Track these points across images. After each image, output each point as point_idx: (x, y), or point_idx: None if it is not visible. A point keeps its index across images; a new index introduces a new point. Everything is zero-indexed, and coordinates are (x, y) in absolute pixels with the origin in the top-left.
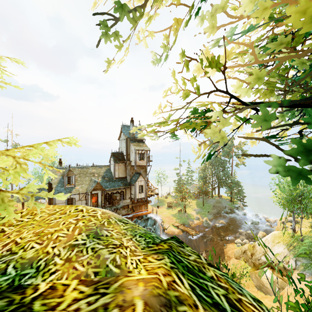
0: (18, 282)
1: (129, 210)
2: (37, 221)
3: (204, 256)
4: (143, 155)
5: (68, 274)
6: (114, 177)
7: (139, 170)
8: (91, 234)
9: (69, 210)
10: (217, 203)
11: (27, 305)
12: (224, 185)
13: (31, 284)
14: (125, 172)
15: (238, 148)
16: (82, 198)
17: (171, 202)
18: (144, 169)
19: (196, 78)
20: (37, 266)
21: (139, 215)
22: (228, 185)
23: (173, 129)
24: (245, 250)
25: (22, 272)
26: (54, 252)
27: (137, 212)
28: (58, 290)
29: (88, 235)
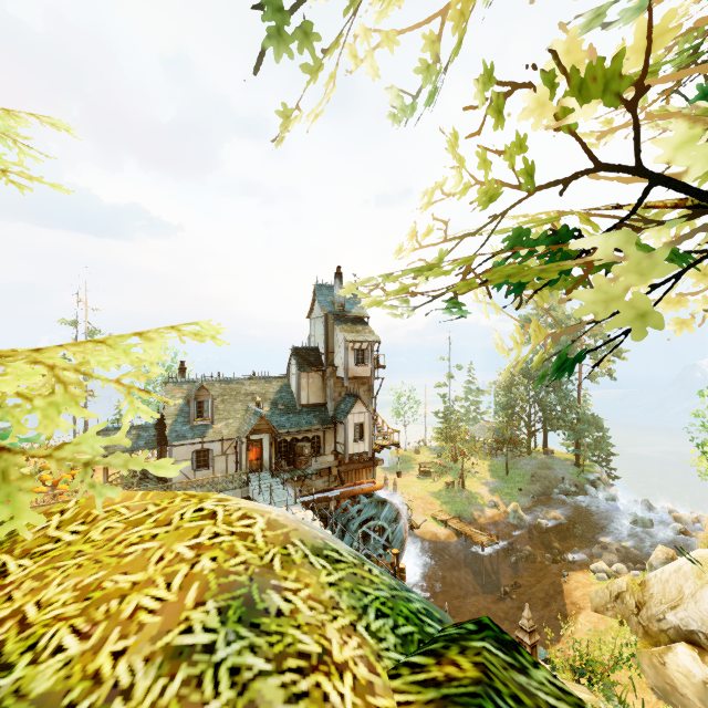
0: None
1: (333, 481)
2: (94, 545)
3: (529, 617)
4: (363, 354)
5: None
6: (299, 403)
7: (355, 389)
8: (234, 605)
9: (181, 513)
10: (541, 469)
11: None
12: (558, 424)
13: None
14: (323, 393)
15: (596, 335)
16: (227, 449)
17: (428, 462)
18: (365, 386)
19: (525, 142)
20: None
21: (356, 492)
22: (569, 426)
23: (467, 286)
24: (621, 593)
25: None
26: (115, 679)
27: (350, 485)
28: None
29: (224, 611)
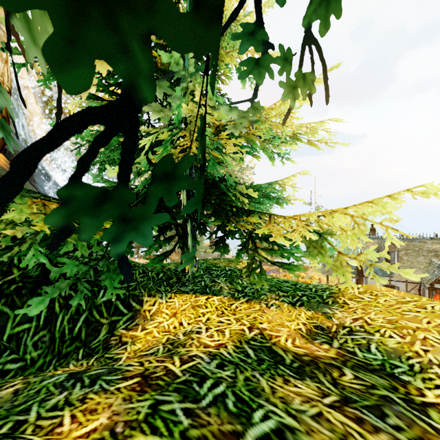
0: (390, 370)
1: None
2: (383, 305)
3: None
4: None
5: None
6: None
7: None
8: None
9: (431, 306)
10: None
11: (418, 405)
12: None
13: (410, 382)
14: None
15: None
16: (411, 290)
17: None
18: None
19: None
20: (409, 364)
21: None
22: None
23: None
24: None
25: (390, 360)
26: (428, 358)
27: None
28: None
29: None
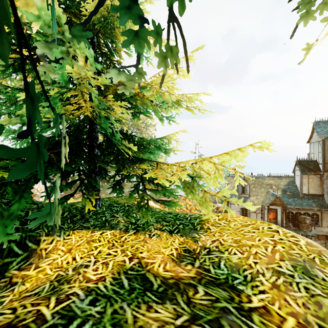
0: (231, 282)
1: None
2: (232, 228)
3: None
4: None
5: (279, 304)
6: (301, 192)
7: None
8: (298, 267)
9: (262, 227)
10: None
11: (246, 312)
12: None
13: (243, 291)
14: (320, 188)
15: None
16: (257, 210)
17: None
18: None
19: None
20: (244, 275)
21: None
22: None
23: None
24: None
25: (232, 274)
26: (257, 269)
27: None
28: (273, 316)
29: (294, 267)
